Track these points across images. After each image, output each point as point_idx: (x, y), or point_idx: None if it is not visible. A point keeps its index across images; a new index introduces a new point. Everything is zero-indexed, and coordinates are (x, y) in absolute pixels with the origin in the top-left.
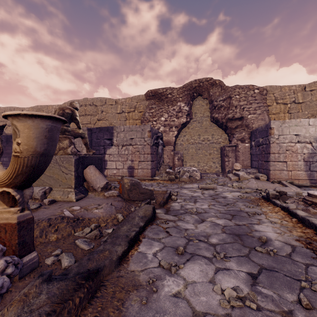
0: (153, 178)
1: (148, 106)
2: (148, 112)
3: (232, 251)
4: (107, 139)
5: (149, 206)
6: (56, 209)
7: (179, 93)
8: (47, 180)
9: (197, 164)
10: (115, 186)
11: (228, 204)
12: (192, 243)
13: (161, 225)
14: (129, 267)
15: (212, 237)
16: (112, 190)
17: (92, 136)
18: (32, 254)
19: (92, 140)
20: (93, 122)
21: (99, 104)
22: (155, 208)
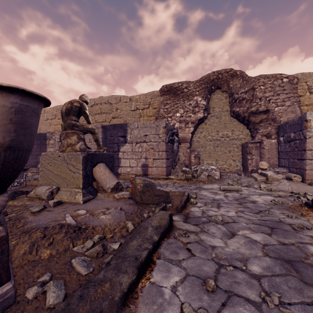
0: (168, 177)
1: (163, 102)
2: (163, 108)
3: (289, 291)
4: (121, 136)
5: (165, 213)
6: (60, 212)
7: (196, 87)
8: (55, 179)
9: (215, 162)
10: (127, 186)
11: (261, 212)
12: (225, 271)
13: (180, 238)
14: (137, 312)
15: (252, 263)
16: (123, 192)
17: (106, 133)
18: (5, 286)
19: (106, 138)
20: (108, 120)
21: (114, 102)
22: (172, 213)
